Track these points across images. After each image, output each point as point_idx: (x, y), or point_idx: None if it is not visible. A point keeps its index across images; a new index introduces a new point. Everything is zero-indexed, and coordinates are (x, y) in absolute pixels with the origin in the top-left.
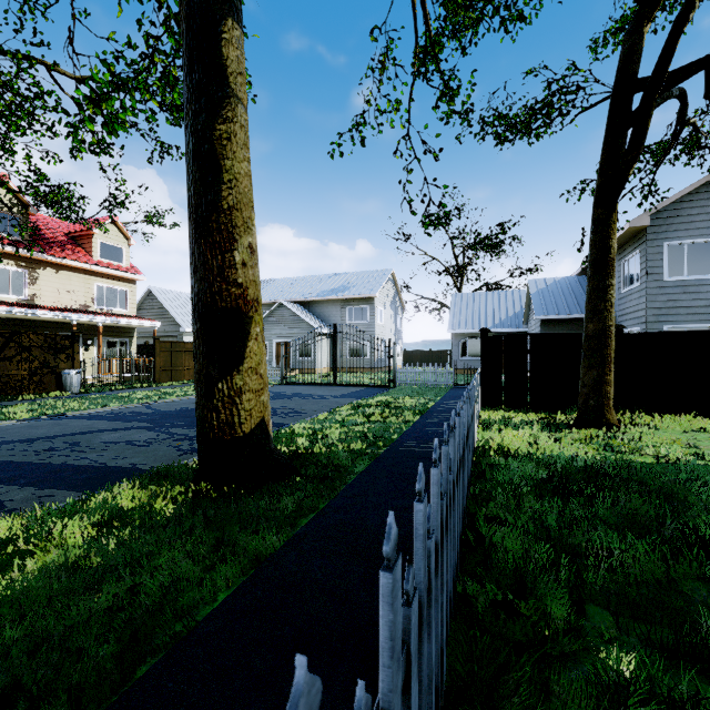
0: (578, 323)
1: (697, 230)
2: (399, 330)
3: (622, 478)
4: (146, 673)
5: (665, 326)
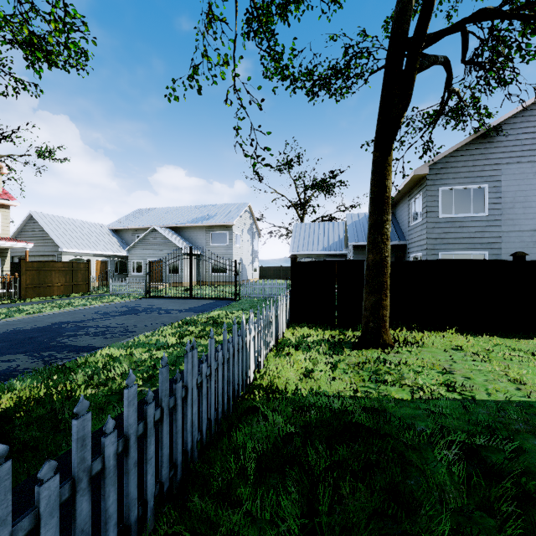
0: None
1: (461, 179)
2: (256, 250)
3: (371, 429)
4: None
5: (439, 253)
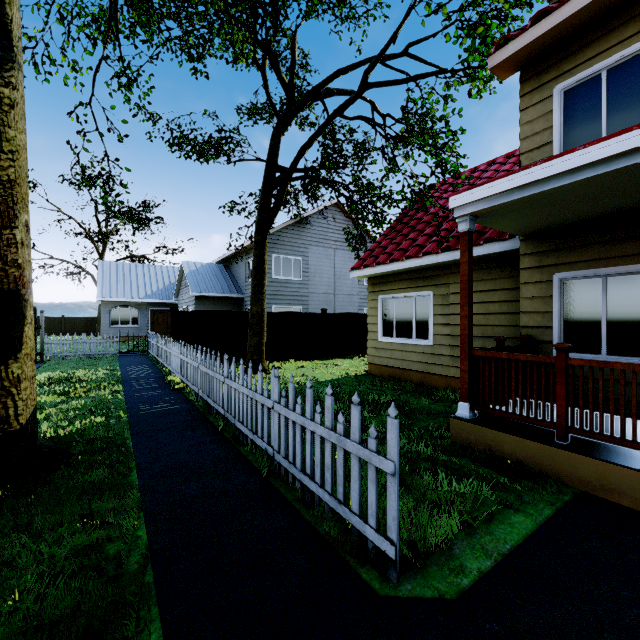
0: (221, 300)
1: (287, 250)
2: None
3: None
4: (156, 575)
5: (273, 306)
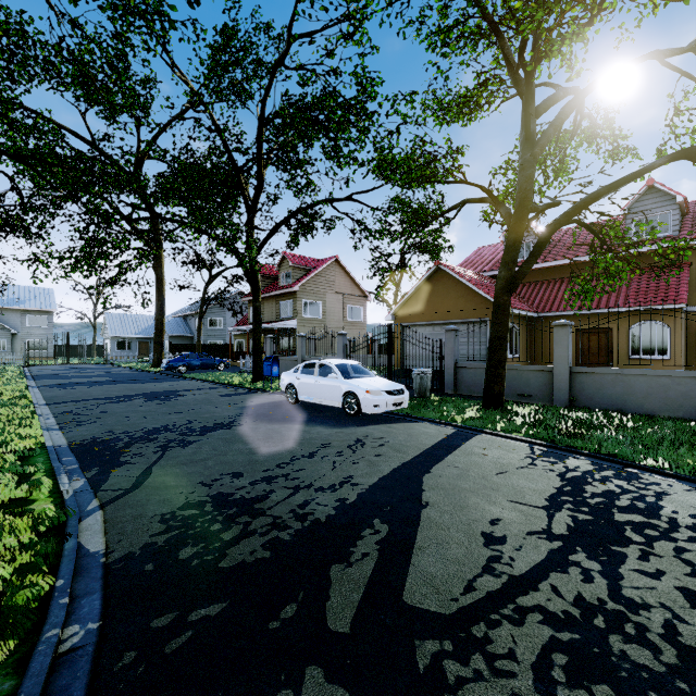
0: (182, 337)
1: (215, 315)
2: None
3: None
4: None
5: (208, 341)
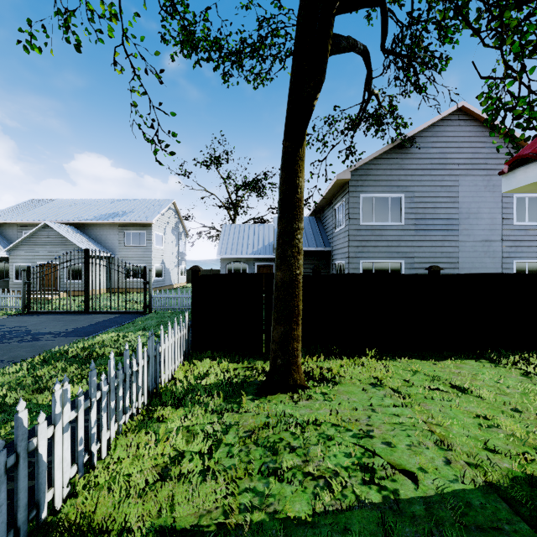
0: (307, 254)
1: (381, 187)
2: (183, 252)
3: None
4: None
5: (361, 261)
